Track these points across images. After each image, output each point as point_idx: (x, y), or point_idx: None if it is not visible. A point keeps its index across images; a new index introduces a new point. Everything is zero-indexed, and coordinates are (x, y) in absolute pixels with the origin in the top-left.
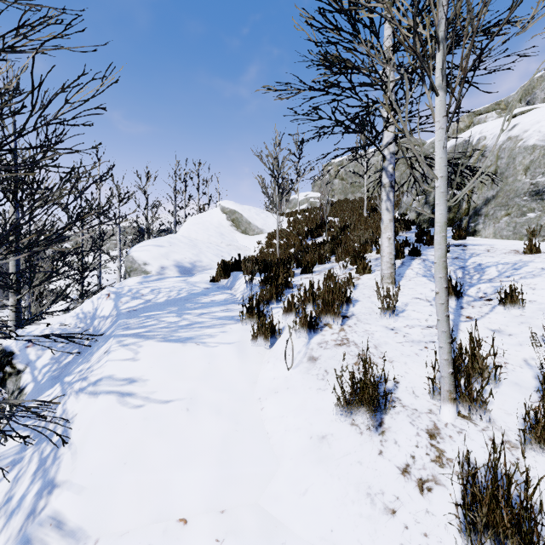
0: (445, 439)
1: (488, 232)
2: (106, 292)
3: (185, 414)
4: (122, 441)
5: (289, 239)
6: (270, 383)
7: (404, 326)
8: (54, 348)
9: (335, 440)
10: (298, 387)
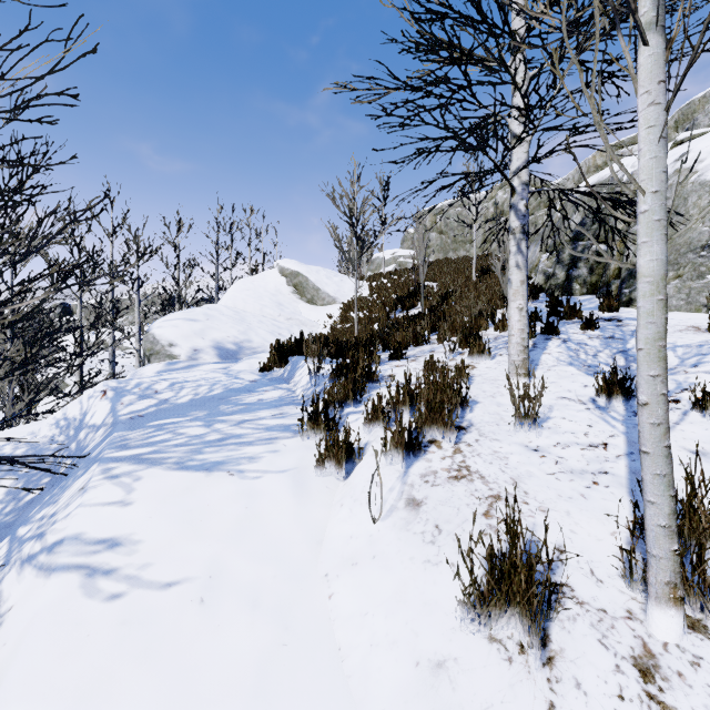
0: (672, 682)
1: None
2: (102, 388)
3: (196, 610)
4: (71, 676)
5: (372, 311)
6: (344, 546)
7: (554, 445)
8: (14, 476)
9: (463, 673)
10: (391, 557)
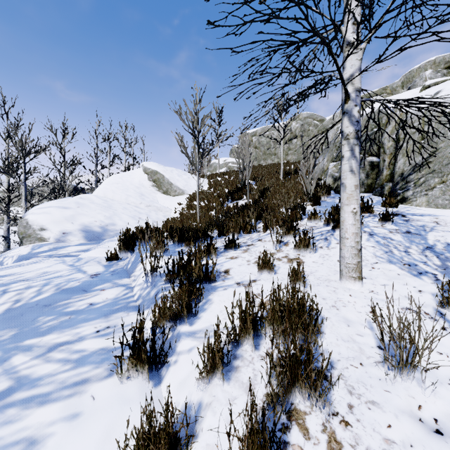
0: None
1: (420, 200)
2: None
3: None
4: None
5: (210, 201)
6: None
7: None
8: None
9: None
10: None
